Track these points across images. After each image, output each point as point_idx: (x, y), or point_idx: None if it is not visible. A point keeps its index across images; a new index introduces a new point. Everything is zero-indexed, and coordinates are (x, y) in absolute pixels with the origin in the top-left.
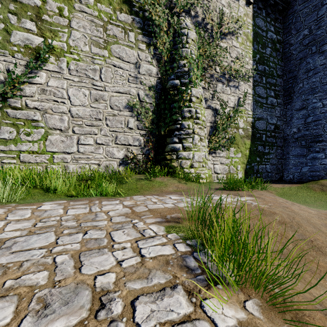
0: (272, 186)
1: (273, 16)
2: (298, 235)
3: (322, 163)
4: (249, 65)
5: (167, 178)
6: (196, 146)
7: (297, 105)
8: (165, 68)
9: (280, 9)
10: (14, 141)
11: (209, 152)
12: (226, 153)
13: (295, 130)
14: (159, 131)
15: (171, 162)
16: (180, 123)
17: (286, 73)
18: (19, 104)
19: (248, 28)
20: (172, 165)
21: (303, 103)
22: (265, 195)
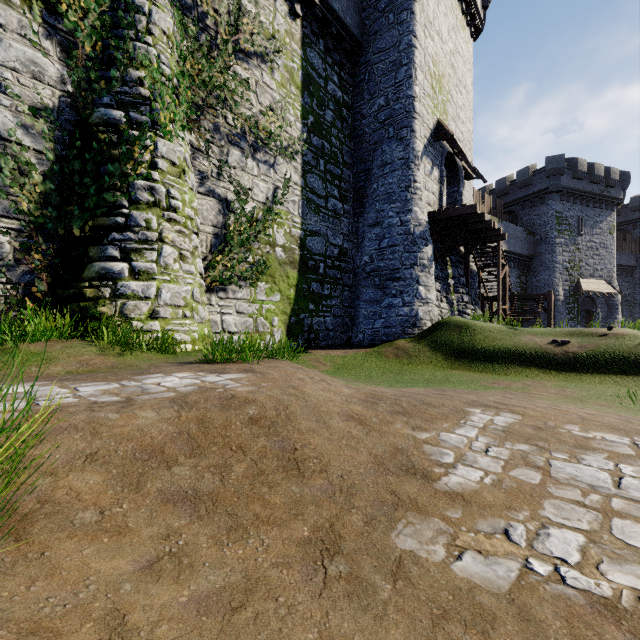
0: (329, 353)
1: (337, 57)
2: (275, 442)
3: (399, 313)
4: (295, 129)
5: (70, 342)
6: (170, 271)
7: (370, 218)
8: (86, 74)
9: (348, 51)
10: None
11: (211, 288)
12: (249, 292)
13: (367, 259)
14: (67, 227)
15: (98, 305)
16: (124, 214)
17: (357, 162)
18: None
19: (293, 61)
20: (100, 313)
21: (378, 217)
22: (282, 368)
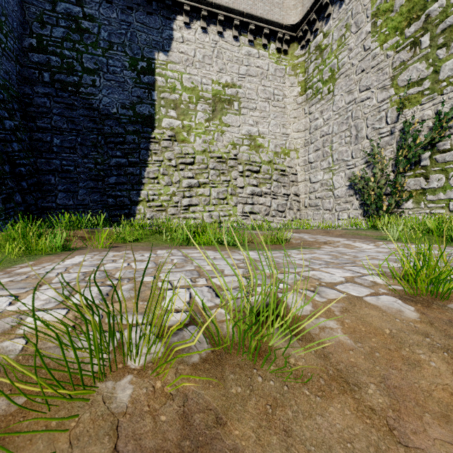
0: None
1: None
2: None
3: None
4: None
5: None
6: None
7: None
8: None
9: None
10: (442, 188)
11: None
12: None
13: None
14: None
15: None
16: None
17: None
18: (447, 145)
19: None
20: None
21: None
22: None
